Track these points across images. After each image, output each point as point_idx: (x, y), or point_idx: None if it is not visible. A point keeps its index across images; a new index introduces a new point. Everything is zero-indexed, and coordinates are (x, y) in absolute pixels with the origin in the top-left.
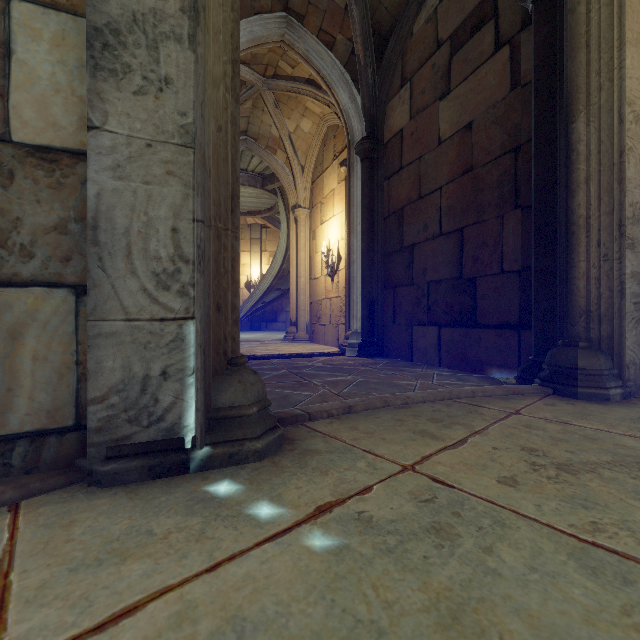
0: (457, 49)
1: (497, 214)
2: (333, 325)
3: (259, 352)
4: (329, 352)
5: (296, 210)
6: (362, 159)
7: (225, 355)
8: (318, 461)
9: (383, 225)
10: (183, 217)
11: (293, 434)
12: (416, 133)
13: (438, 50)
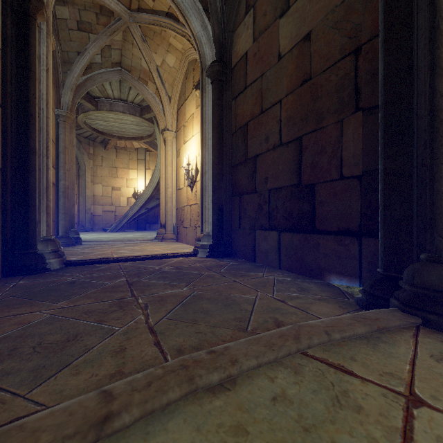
0: None
1: (336, 119)
2: (192, 227)
3: (121, 253)
4: (183, 253)
5: (164, 132)
6: (212, 81)
7: None
8: None
9: (231, 140)
10: None
11: None
12: (258, 53)
13: None
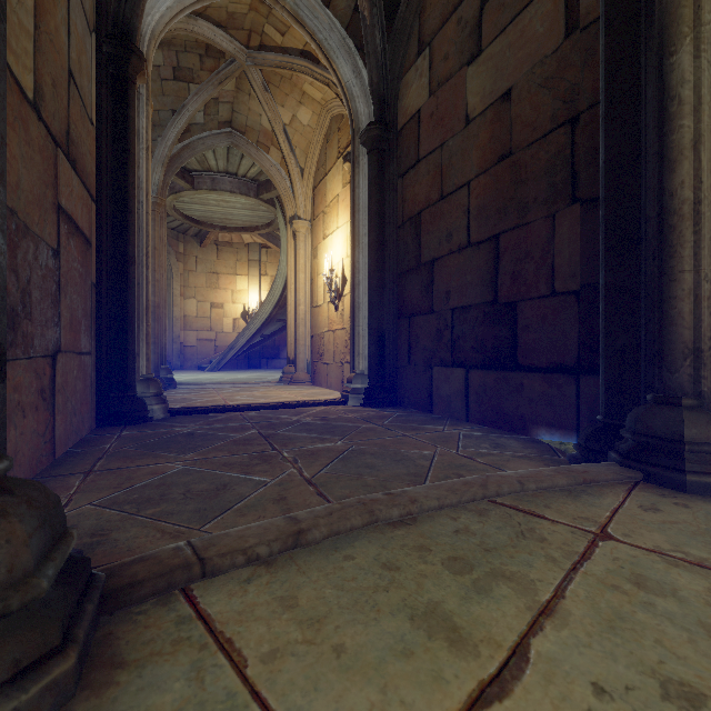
0: None
1: (546, 213)
2: (337, 364)
3: (238, 400)
4: (327, 400)
5: (294, 222)
6: (369, 151)
7: None
8: None
9: (396, 236)
10: None
11: (137, 635)
12: (437, 113)
13: None
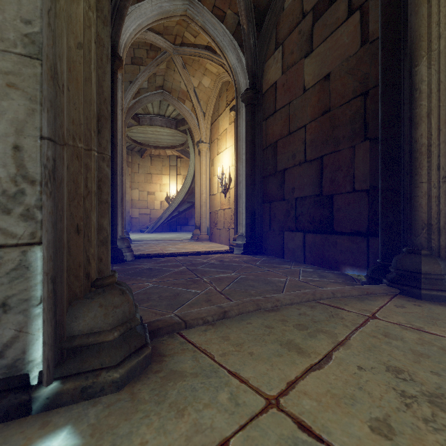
0: (318, 17)
1: (350, 145)
2: (226, 229)
3: (169, 250)
4: (221, 250)
5: (199, 144)
6: (246, 105)
7: (88, 277)
8: (179, 391)
9: (262, 155)
10: (28, 134)
11: (166, 347)
12: (286, 84)
13: (303, 19)
